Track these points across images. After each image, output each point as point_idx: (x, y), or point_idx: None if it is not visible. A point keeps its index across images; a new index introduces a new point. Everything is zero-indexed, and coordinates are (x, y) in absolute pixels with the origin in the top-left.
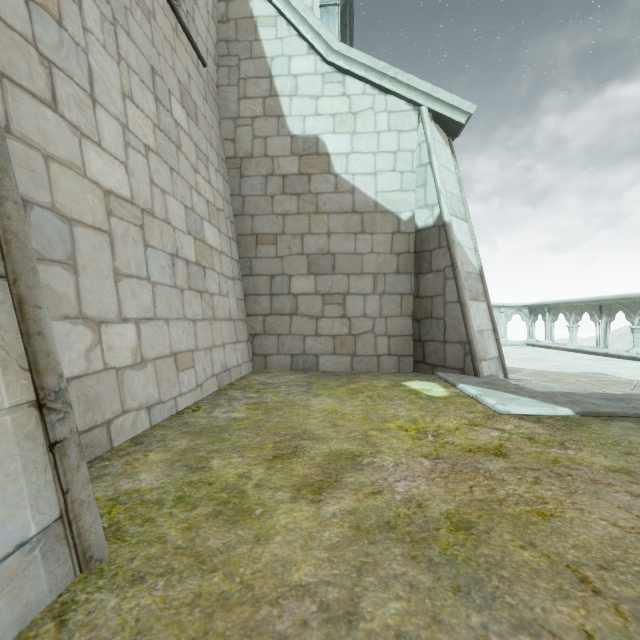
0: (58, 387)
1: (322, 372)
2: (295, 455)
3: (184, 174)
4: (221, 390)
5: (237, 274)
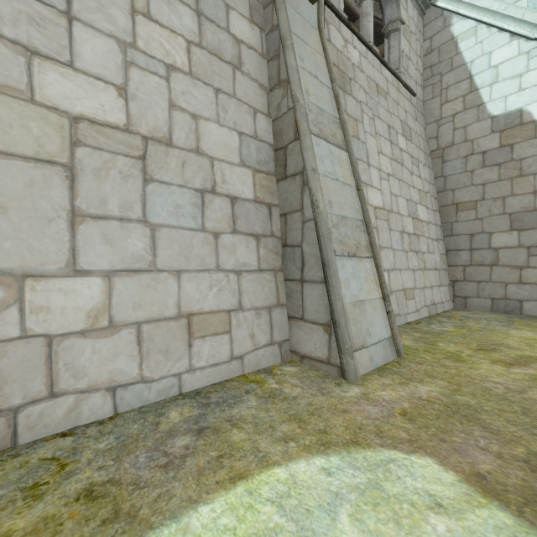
0: (387, 294)
1: (526, 315)
2: (493, 351)
3: (405, 179)
4: (431, 316)
5: (440, 236)
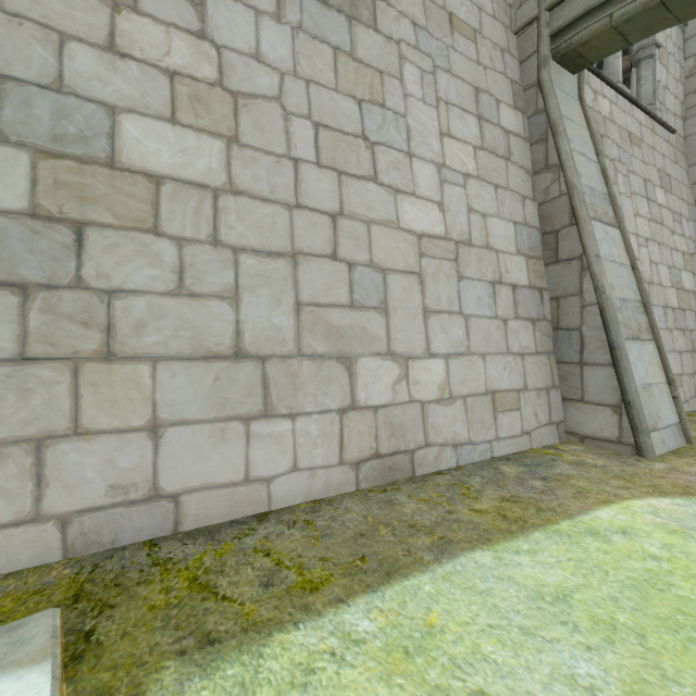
0: (673, 378)
1: None
2: None
3: (666, 242)
4: None
5: None
